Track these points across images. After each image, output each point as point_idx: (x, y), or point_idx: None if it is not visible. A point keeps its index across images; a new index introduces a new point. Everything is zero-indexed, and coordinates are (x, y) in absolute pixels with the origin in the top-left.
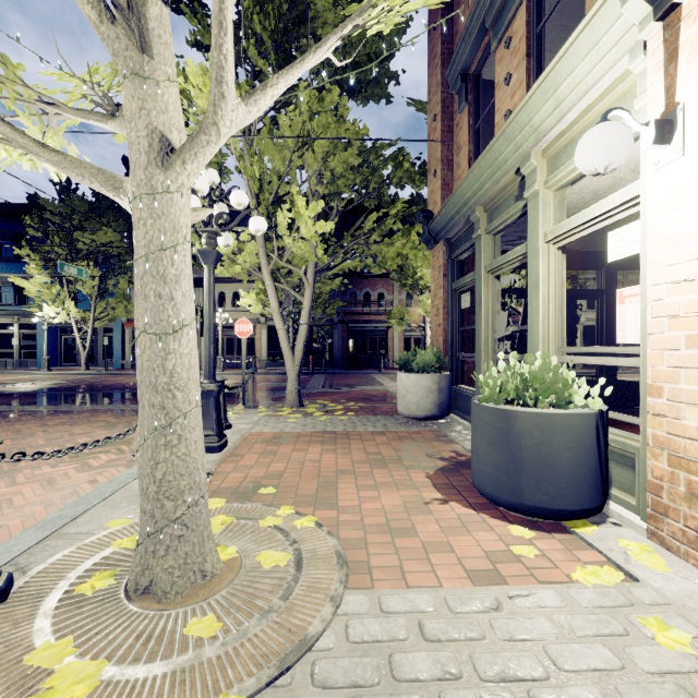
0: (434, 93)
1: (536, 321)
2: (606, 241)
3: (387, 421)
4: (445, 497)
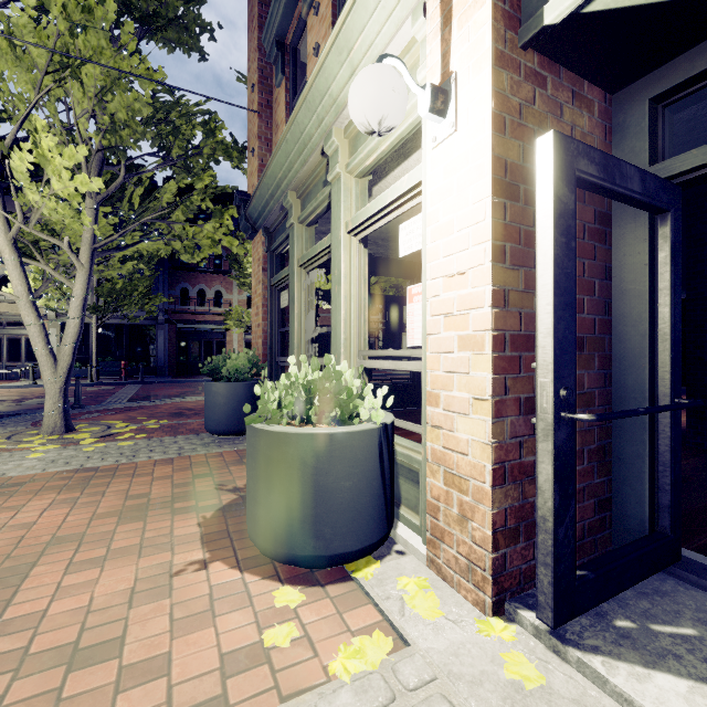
0: (253, 60)
1: (338, 320)
2: (417, 252)
3: (187, 442)
4: (209, 556)
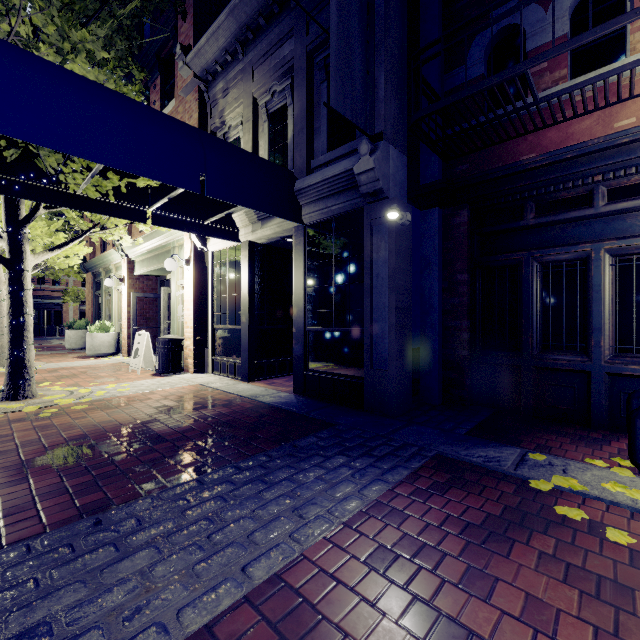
0: None
1: (113, 312)
2: None
3: (60, 351)
4: (78, 358)
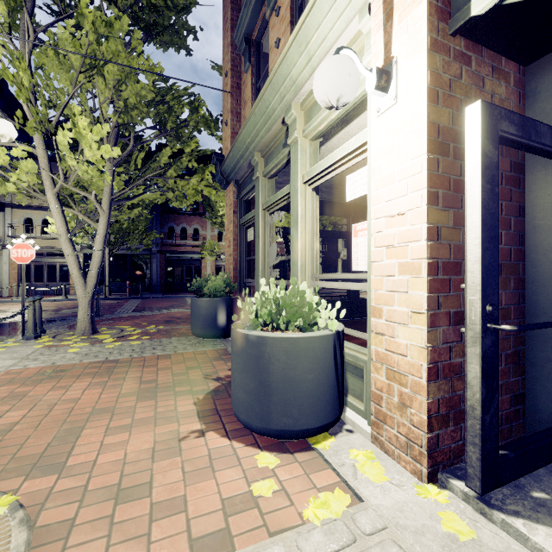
0: (226, 53)
1: (296, 251)
2: None
3: (179, 343)
4: (205, 427)
